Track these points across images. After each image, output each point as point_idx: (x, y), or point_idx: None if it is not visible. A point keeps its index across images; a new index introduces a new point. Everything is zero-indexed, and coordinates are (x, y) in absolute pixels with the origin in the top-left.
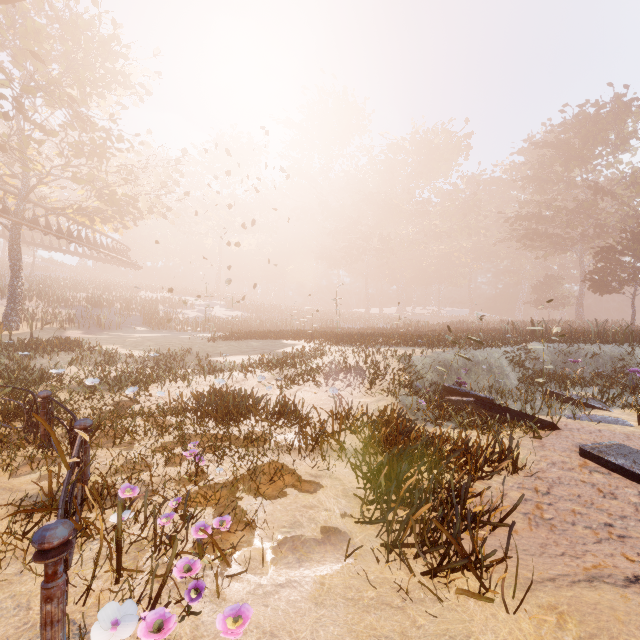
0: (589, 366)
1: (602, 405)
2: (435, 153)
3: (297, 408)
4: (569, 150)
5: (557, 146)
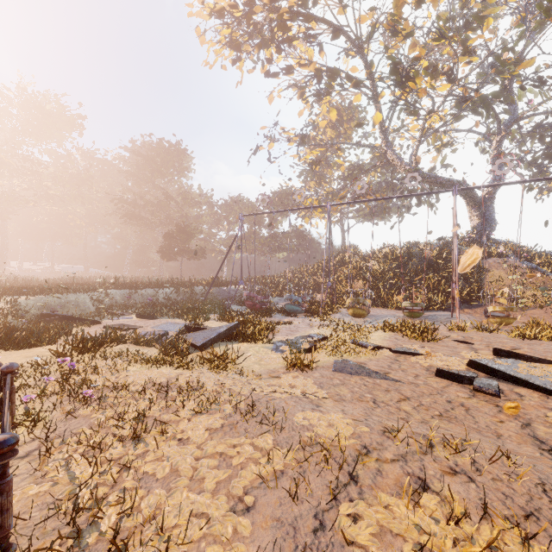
0: (139, 300)
1: (130, 314)
2: (47, 118)
3: None
4: (154, 164)
5: (147, 159)
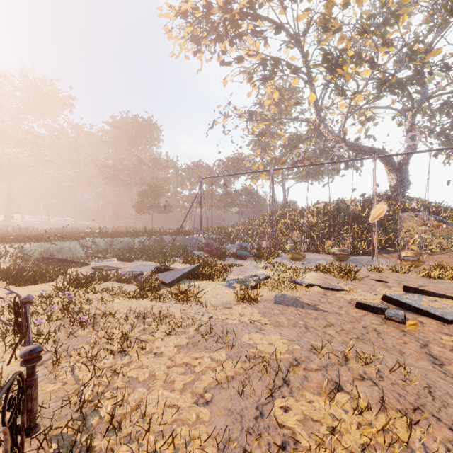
0: (119, 246)
1: (112, 258)
2: (44, 99)
3: None
4: (130, 136)
5: (125, 131)
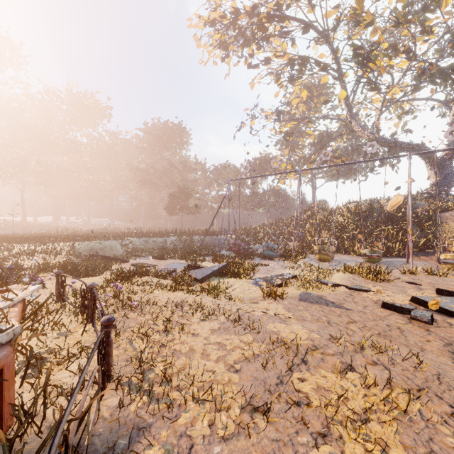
0: (153, 246)
1: (147, 256)
2: (86, 110)
3: (24, 265)
4: (162, 141)
5: (156, 137)
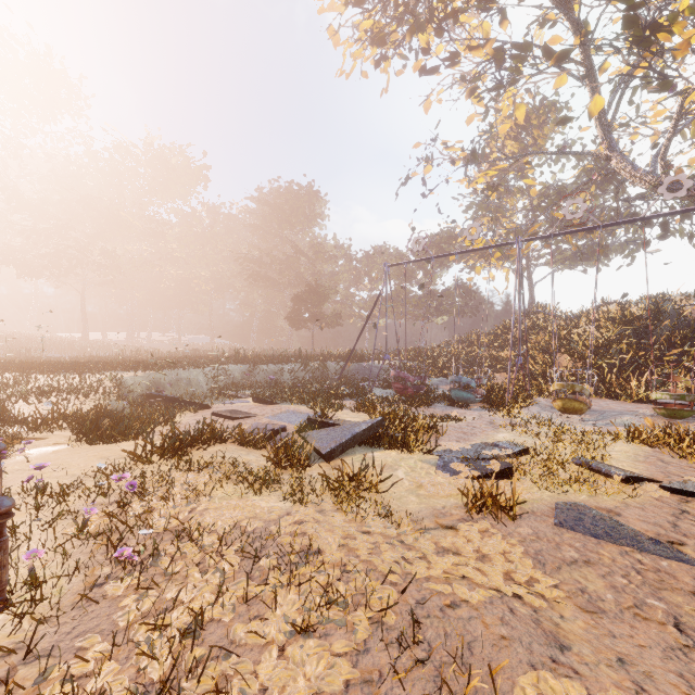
0: (261, 378)
1: (247, 396)
2: (173, 173)
3: (17, 414)
4: (282, 213)
5: (274, 208)
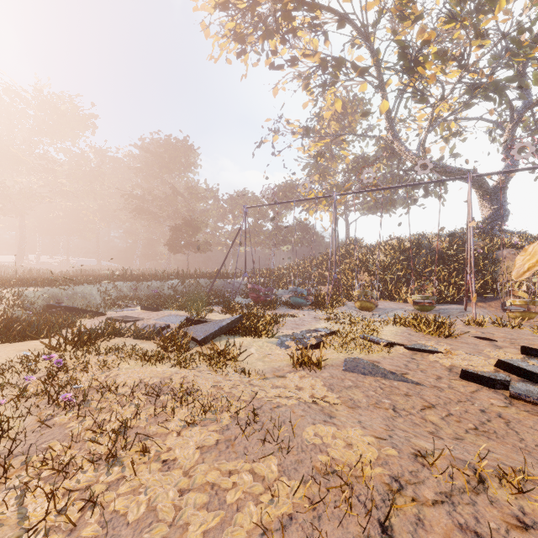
0: (146, 292)
1: (135, 306)
2: (62, 118)
3: None
4: (162, 160)
5: (155, 155)
